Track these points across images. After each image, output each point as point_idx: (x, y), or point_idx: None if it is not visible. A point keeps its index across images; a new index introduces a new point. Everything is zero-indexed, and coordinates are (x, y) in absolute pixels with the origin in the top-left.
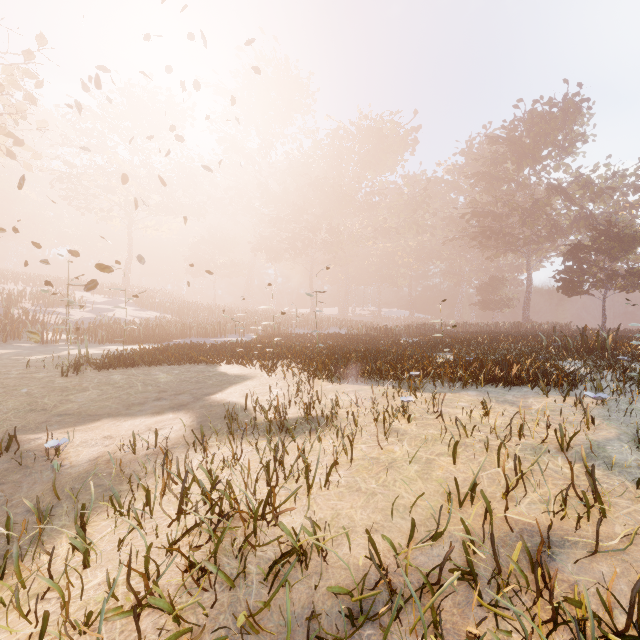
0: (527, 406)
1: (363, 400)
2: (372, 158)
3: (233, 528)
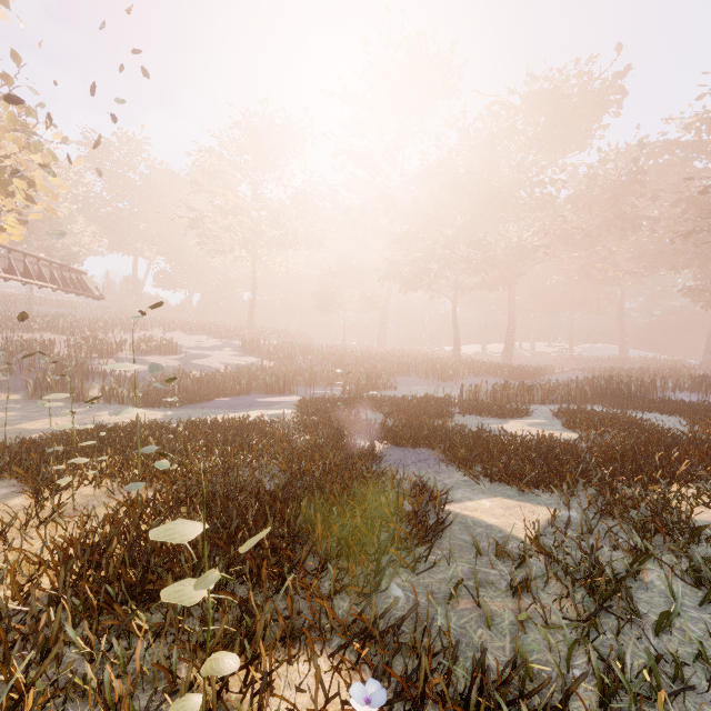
0: None
1: None
2: (545, 134)
3: None
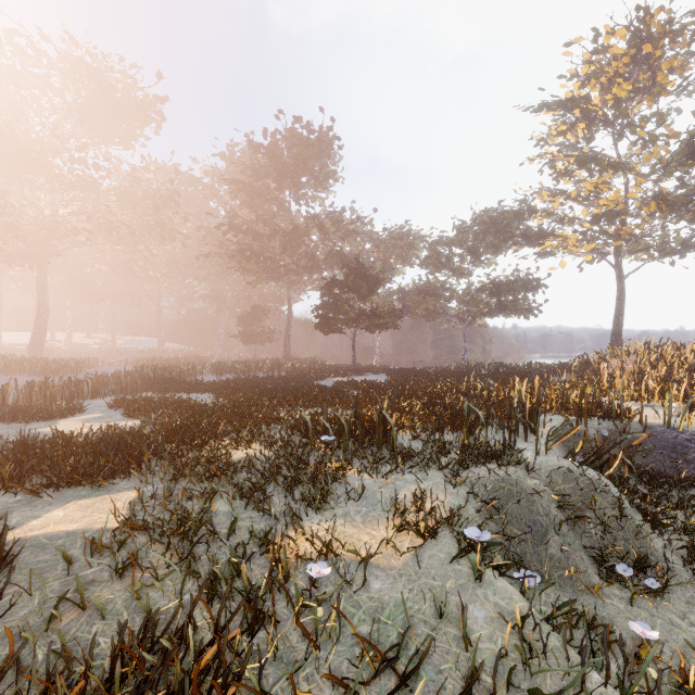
0: None
1: None
2: (88, 111)
3: None
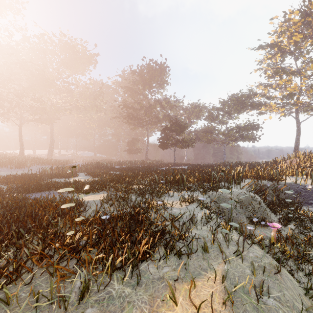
0: None
1: None
2: (69, 62)
3: None
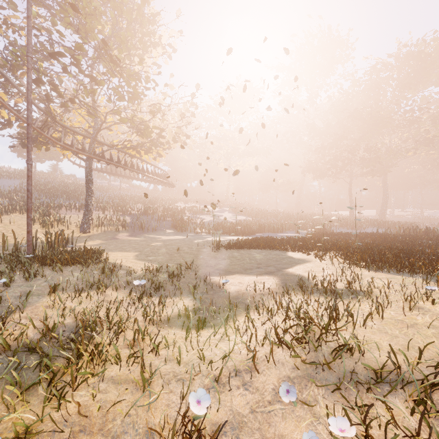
0: None
1: (394, 285)
2: (412, 79)
3: (312, 331)
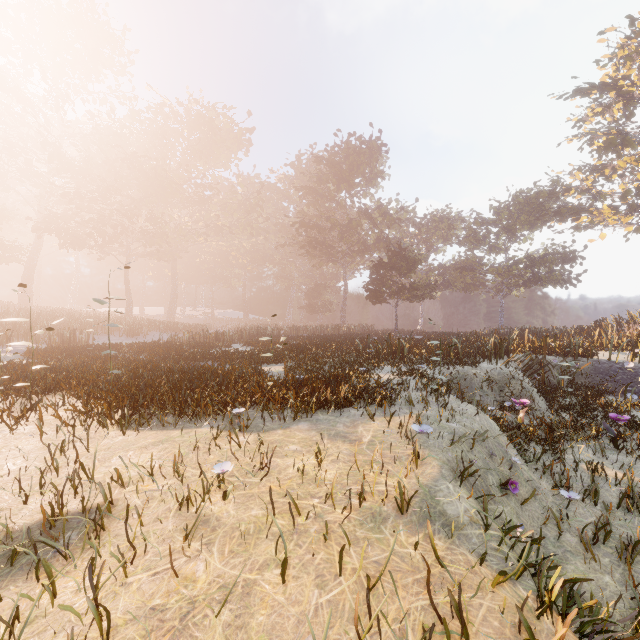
0: (358, 439)
1: (166, 461)
2: (204, 148)
3: None
